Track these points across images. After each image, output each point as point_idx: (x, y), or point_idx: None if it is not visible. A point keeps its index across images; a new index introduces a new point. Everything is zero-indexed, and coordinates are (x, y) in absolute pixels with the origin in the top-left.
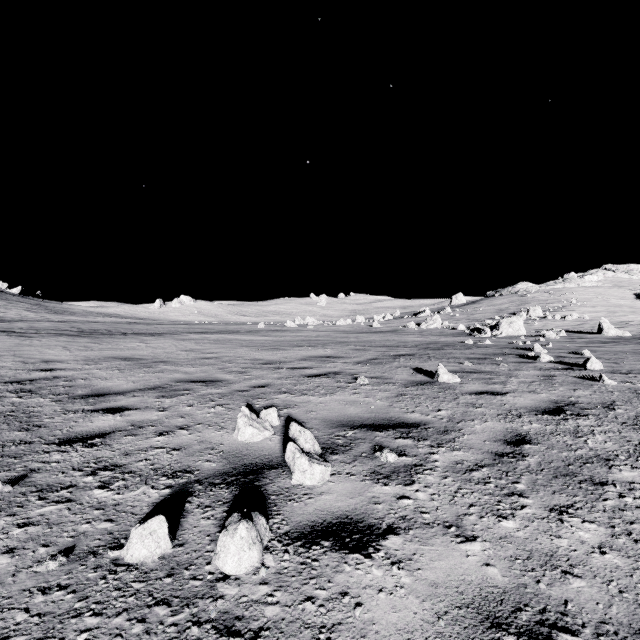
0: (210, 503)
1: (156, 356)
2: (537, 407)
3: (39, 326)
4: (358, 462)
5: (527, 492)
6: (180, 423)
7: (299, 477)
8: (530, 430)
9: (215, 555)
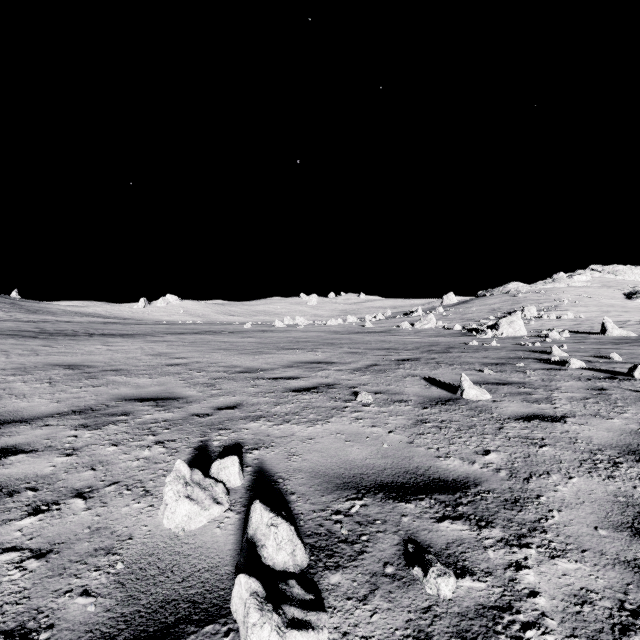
0: None
1: (111, 362)
2: (627, 445)
3: None
4: (381, 597)
5: None
6: (82, 482)
7: None
8: None
9: None
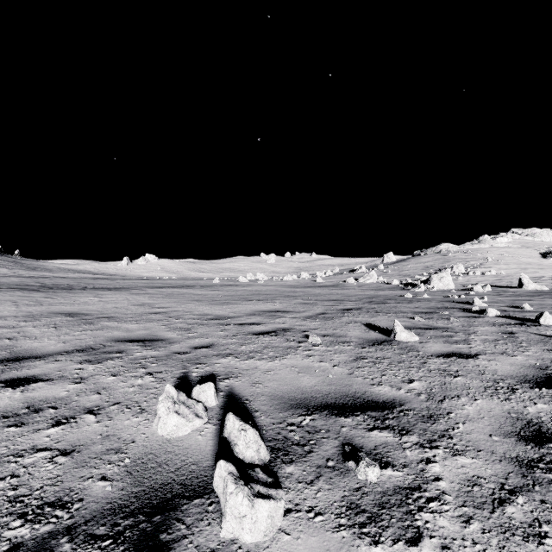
0: None
1: (103, 311)
2: (524, 376)
3: (5, 281)
4: (324, 481)
5: None
6: (91, 403)
7: (233, 526)
8: (540, 414)
9: None
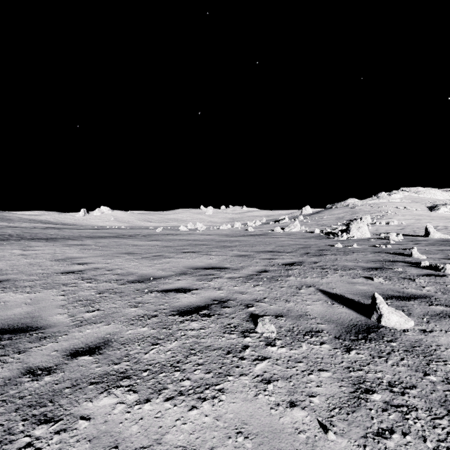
0: None
1: (7, 270)
2: None
3: None
4: None
5: None
6: None
7: None
8: None
9: None
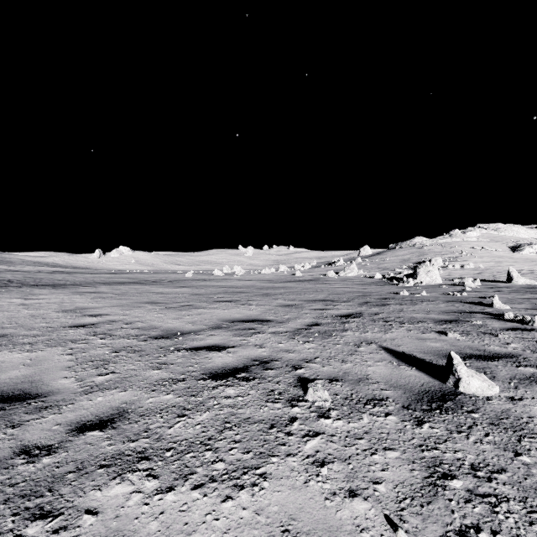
0: None
1: (3, 323)
2: None
3: None
4: None
5: None
6: None
7: None
8: None
9: None
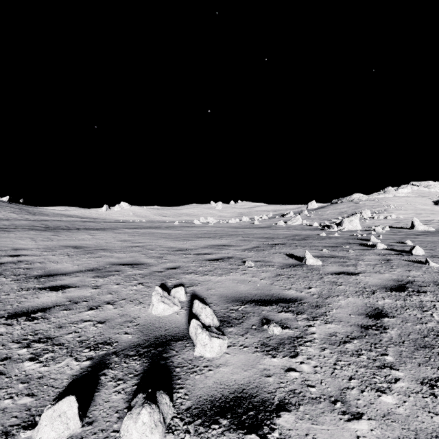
0: (122, 376)
1: (98, 245)
2: (385, 285)
3: (18, 223)
4: (249, 334)
5: (396, 364)
6: (108, 299)
7: (200, 350)
8: (384, 305)
9: (119, 438)
